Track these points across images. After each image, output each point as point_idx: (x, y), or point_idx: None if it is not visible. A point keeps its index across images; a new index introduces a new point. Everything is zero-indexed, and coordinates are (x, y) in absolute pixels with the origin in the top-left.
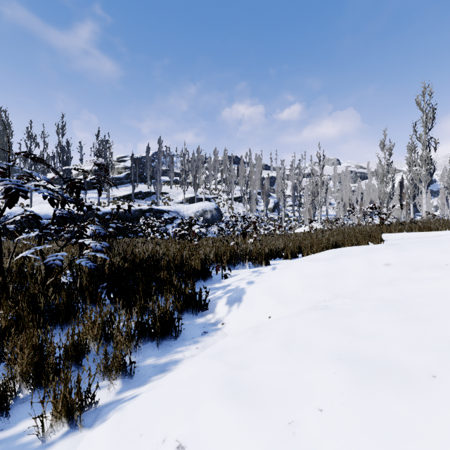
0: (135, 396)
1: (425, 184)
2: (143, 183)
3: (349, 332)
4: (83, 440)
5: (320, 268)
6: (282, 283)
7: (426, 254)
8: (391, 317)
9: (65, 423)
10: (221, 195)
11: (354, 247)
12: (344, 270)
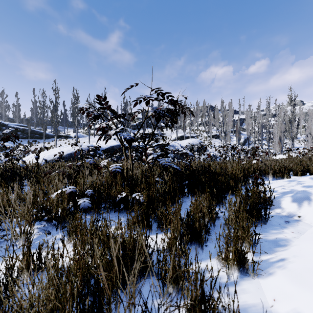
0: (280, 259)
1: None
2: (148, 128)
3: None
4: (262, 285)
5: None
6: None
7: None
8: None
9: (234, 270)
10: (202, 134)
11: None
12: None
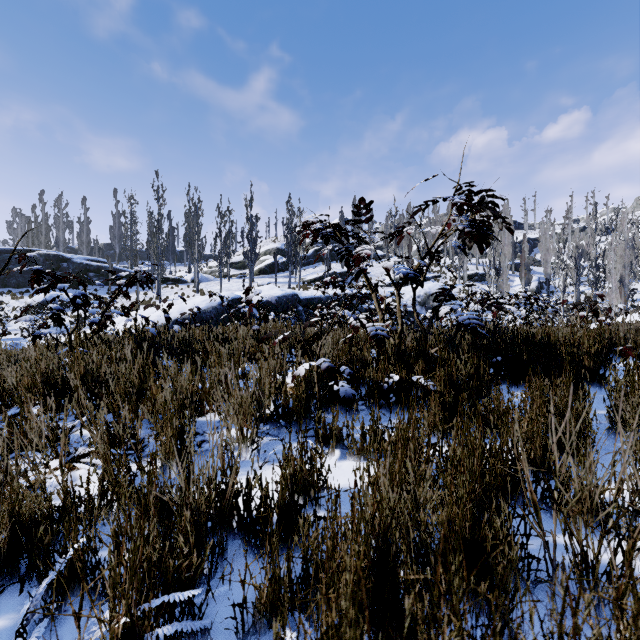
0: None
1: None
2: (334, 261)
3: None
4: None
5: None
6: None
7: None
8: None
9: None
10: (446, 273)
11: None
12: None
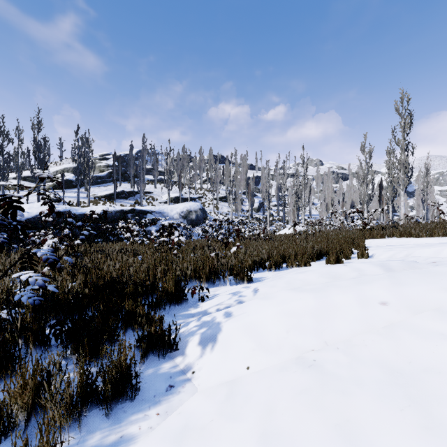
0: None
1: (403, 187)
2: (126, 182)
3: (350, 440)
4: None
5: (306, 303)
6: (263, 321)
7: (427, 291)
8: (404, 415)
9: None
10: (207, 195)
11: (341, 267)
12: (334, 308)
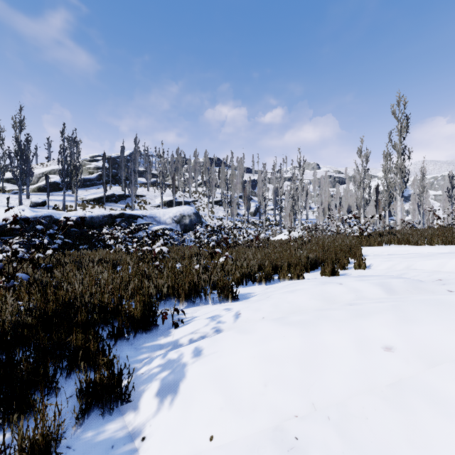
0: None
1: (399, 192)
2: (117, 184)
3: None
4: None
5: (291, 344)
6: (236, 366)
7: (443, 333)
8: None
9: None
10: (202, 199)
11: (336, 286)
12: (325, 352)
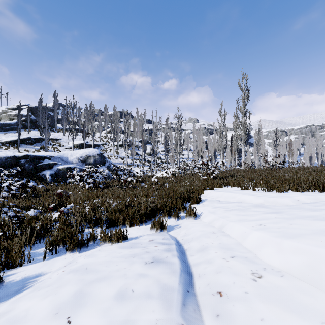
0: None
1: (243, 142)
2: (36, 129)
3: None
4: None
5: None
6: None
7: None
8: None
9: None
10: (110, 142)
11: None
12: None
